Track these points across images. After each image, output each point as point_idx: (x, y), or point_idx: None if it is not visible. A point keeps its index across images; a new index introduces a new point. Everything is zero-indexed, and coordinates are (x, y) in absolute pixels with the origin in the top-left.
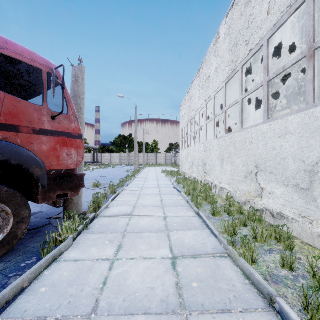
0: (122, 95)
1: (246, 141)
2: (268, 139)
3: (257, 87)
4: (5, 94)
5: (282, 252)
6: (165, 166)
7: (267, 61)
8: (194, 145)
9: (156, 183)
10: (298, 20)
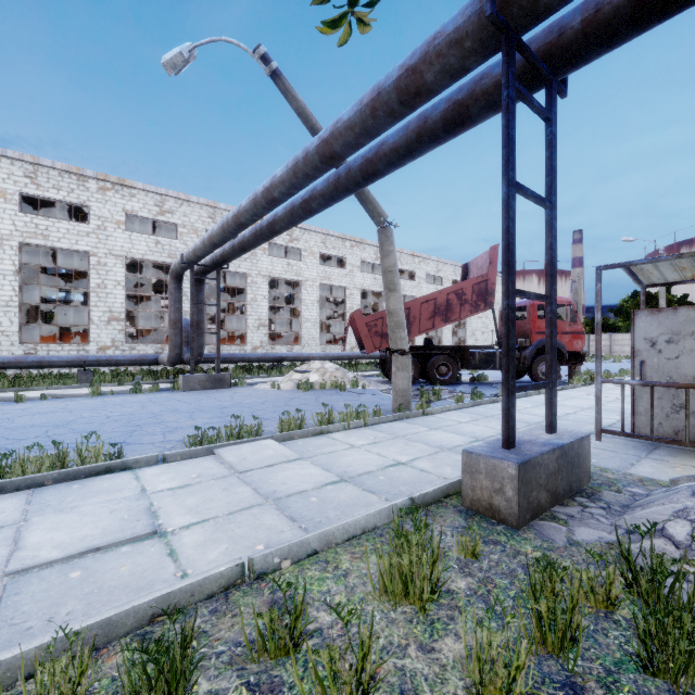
0: (630, 238)
1: None
2: None
3: None
4: None
5: None
6: None
7: None
8: None
9: None
10: None
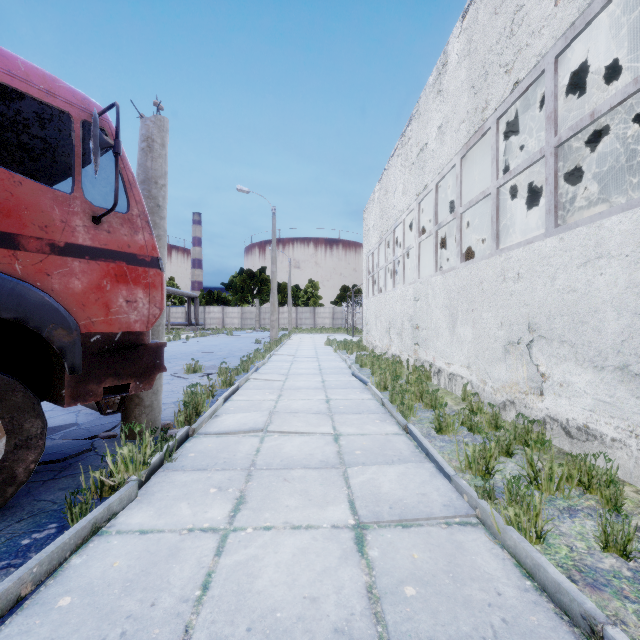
0: (245, 188)
1: (506, 276)
2: (557, 270)
3: (532, 160)
4: None
5: (598, 514)
6: (332, 332)
7: (555, 103)
8: (393, 288)
9: (316, 365)
10: (614, 22)
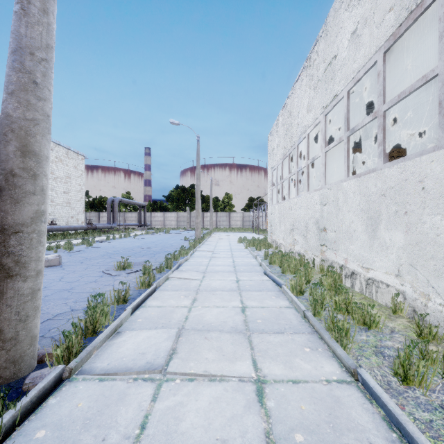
0: (176, 121)
1: None
2: None
3: None
4: None
5: None
6: (242, 231)
7: None
8: (297, 195)
9: (230, 261)
10: None
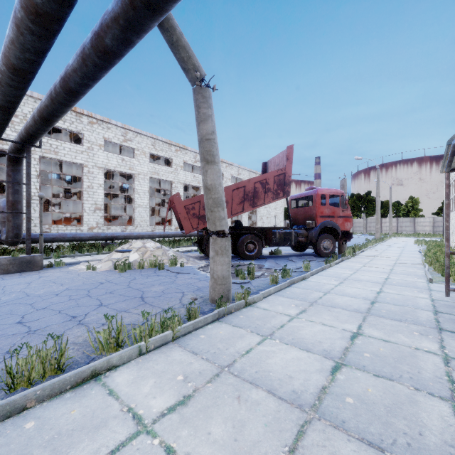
0: (359, 157)
1: None
2: None
3: None
4: (331, 207)
5: None
6: (428, 237)
7: None
8: (454, 211)
9: (401, 249)
10: None
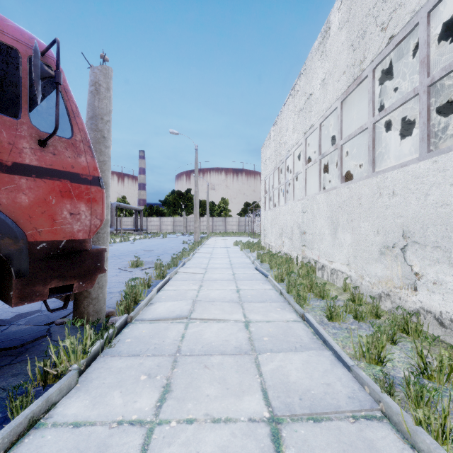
0: (176, 131)
1: (382, 193)
2: (431, 187)
3: (406, 98)
4: None
5: None
6: (238, 236)
7: (427, 50)
8: (285, 203)
9: (227, 261)
10: None
